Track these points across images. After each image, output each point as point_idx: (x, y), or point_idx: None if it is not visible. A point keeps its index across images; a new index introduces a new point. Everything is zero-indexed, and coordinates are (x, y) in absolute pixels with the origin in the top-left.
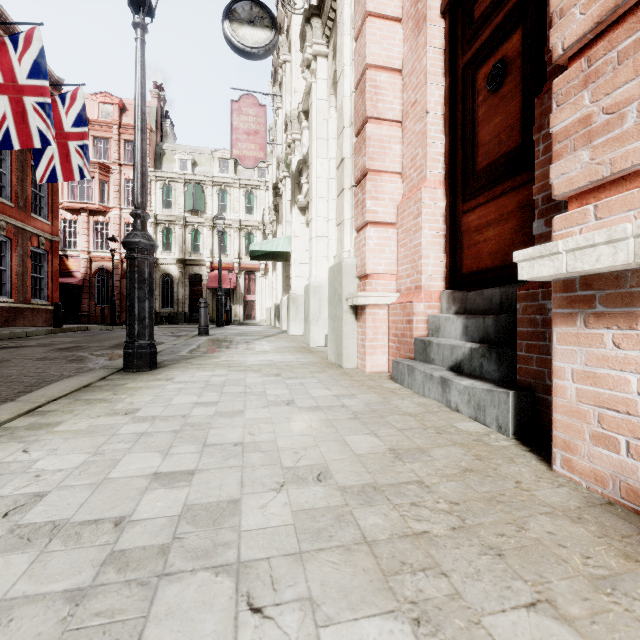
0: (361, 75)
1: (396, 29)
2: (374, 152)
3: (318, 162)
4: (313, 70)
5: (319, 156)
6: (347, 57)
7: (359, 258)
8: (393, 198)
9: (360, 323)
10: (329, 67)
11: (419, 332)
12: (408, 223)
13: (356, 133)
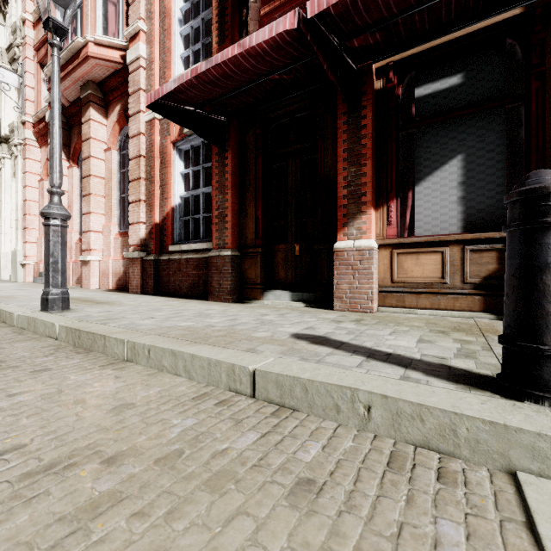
0: (25, 200)
1: (37, 191)
2: (29, 223)
3: (6, 202)
4: (3, 163)
5: (6, 200)
6: (20, 190)
7: (24, 251)
8: (36, 236)
9: (24, 269)
10: (12, 165)
11: (41, 271)
12: (40, 244)
13: (23, 214)
